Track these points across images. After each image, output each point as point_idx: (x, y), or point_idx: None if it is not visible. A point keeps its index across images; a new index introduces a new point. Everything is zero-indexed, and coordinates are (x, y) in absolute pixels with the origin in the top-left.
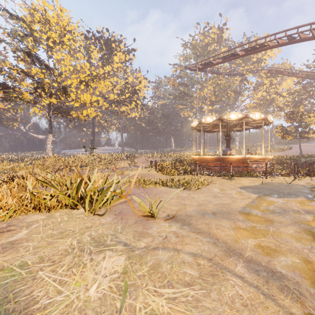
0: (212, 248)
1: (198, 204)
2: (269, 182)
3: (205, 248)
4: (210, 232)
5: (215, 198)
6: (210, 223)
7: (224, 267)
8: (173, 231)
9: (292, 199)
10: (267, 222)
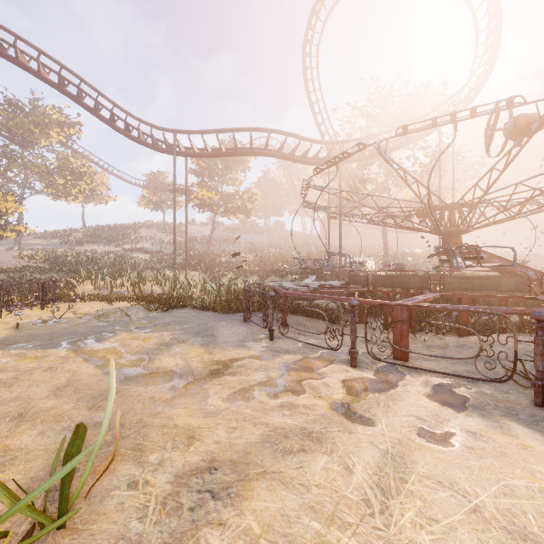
0: (253, 431)
1: (5, 420)
2: (23, 324)
3: (255, 436)
4: (190, 426)
5: (18, 385)
6: (145, 422)
7: (300, 429)
8: (177, 477)
9: (119, 338)
10: (170, 375)
